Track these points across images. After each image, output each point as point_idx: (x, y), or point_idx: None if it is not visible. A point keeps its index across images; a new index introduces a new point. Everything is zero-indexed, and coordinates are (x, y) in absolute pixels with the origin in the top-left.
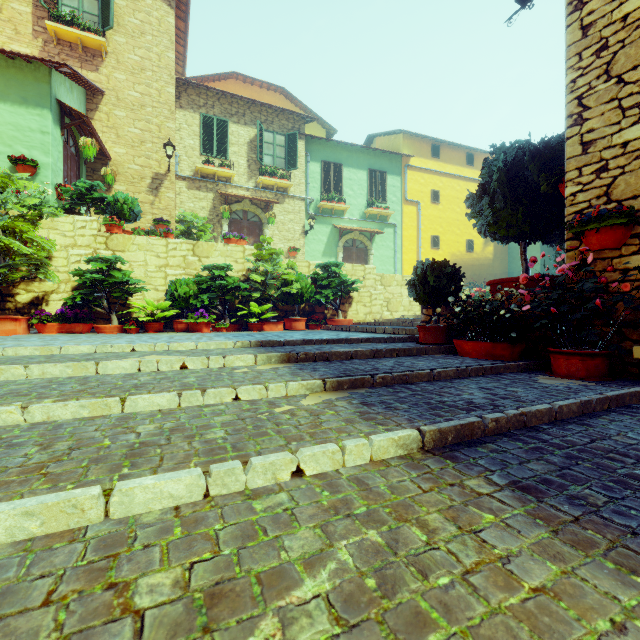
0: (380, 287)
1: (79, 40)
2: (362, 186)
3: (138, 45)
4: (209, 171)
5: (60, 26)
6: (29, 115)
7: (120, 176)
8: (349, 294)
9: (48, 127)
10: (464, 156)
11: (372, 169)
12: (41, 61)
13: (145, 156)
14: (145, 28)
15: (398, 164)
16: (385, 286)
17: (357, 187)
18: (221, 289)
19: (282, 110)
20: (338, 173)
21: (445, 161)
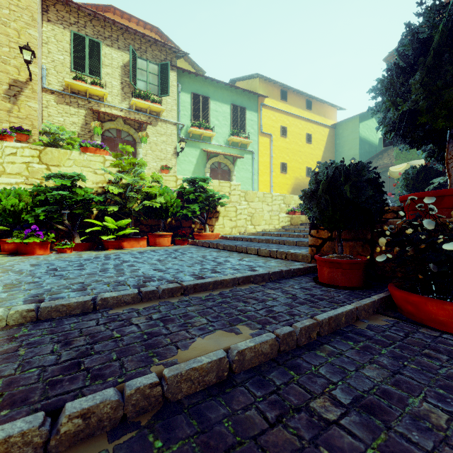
0: (244, 202)
1: None
2: (226, 118)
3: None
4: (80, 87)
5: None
6: None
7: None
8: (216, 209)
9: None
10: (304, 102)
11: (234, 104)
12: None
13: (0, 60)
14: None
15: (255, 102)
16: (248, 202)
17: (222, 118)
18: (64, 201)
19: (155, 41)
20: (206, 105)
21: (291, 104)
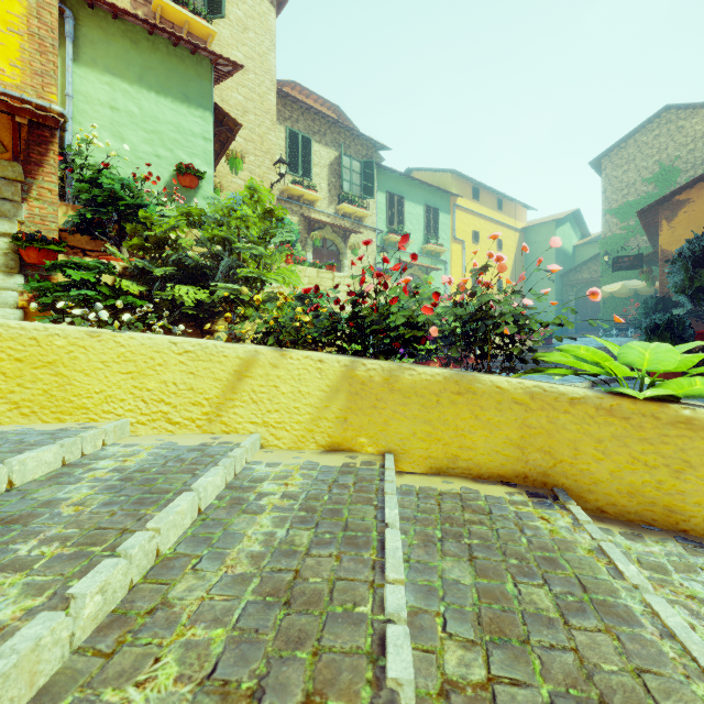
0: None
1: (187, 23)
2: (420, 221)
3: (241, 41)
4: (296, 192)
5: (171, 3)
6: (190, 116)
7: (224, 190)
8: None
9: (210, 133)
10: (495, 201)
11: (428, 205)
12: (218, 57)
13: (248, 170)
14: (248, 23)
15: (448, 202)
16: None
17: (416, 222)
18: None
19: (360, 135)
20: (400, 206)
21: (482, 204)
